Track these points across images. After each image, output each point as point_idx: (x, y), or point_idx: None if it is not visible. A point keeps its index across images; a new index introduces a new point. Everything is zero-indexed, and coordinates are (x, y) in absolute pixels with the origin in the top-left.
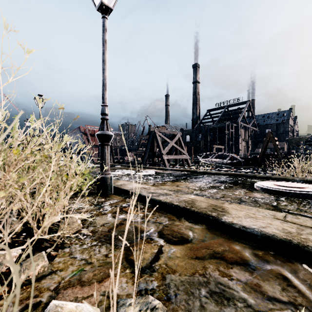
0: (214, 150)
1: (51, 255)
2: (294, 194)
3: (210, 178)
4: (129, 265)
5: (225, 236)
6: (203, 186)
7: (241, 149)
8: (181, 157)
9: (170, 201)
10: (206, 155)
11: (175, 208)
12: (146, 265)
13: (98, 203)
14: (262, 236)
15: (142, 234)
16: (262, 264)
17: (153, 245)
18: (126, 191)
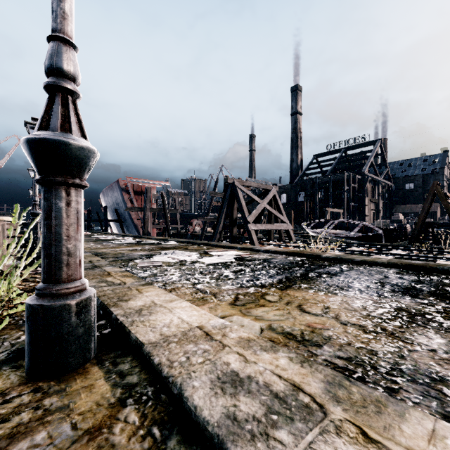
0: (328, 216)
1: None
2: None
3: (362, 275)
4: None
5: None
6: (374, 310)
7: (367, 214)
8: (279, 226)
9: None
10: (318, 224)
11: None
12: None
13: None
14: None
15: None
16: None
17: None
18: (139, 349)
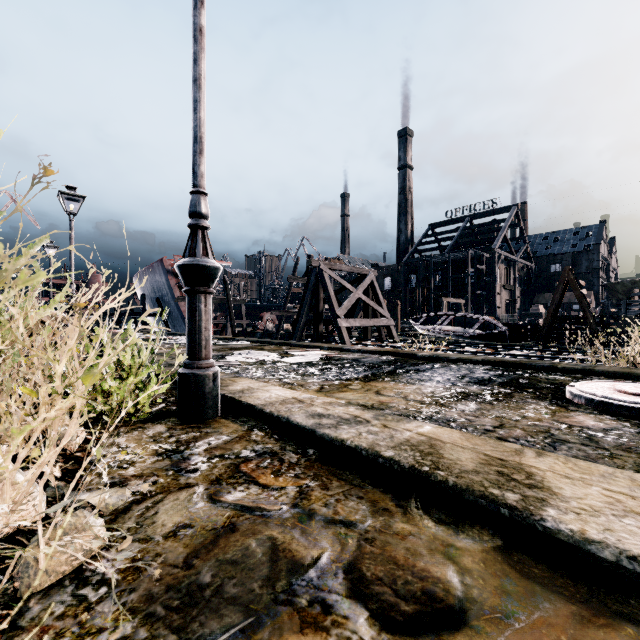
0: (445, 308)
1: None
2: None
3: (450, 371)
4: None
5: (575, 592)
6: (439, 393)
7: (499, 306)
8: (377, 322)
9: (371, 443)
10: (430, 319)
11: (386, 469)
12: None
13: (177, 446)
14: None
15: (294, 580)
16: None
17: None
18: (252, 409)
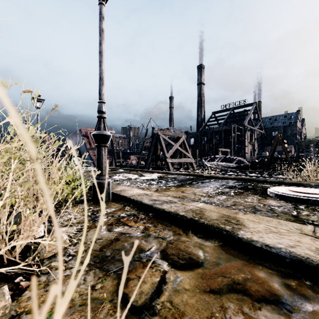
0: (220, 153)
1: (20, 287)
2: (314, 202)
3: (217, 182)
4: (121, 303)
5: (244, 257)
6: (210, 192)
7: (247, 152)
8: (186, 160)
9: (175, 210)
10: (212, 159)
11: (181, 219)
12: (144, 303)
13: (93, 212)
14: (291, 259)
15: (141, 254)
16: (300, 302)
17: (155, 271)
18: (125, 198)
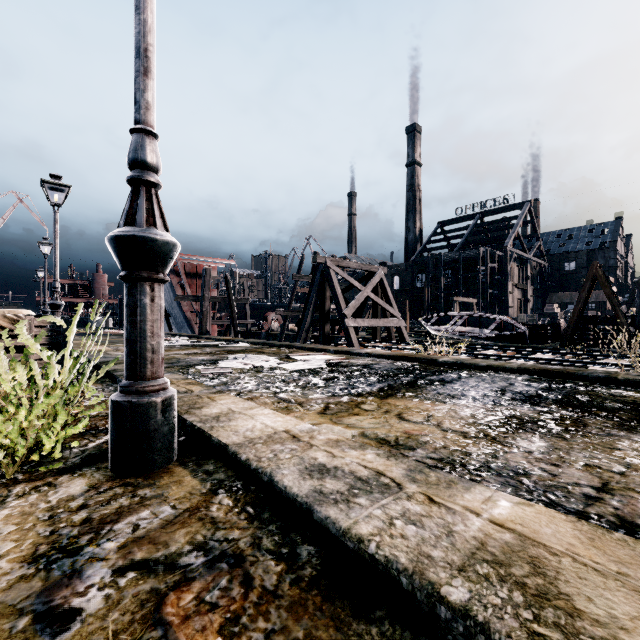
0: (456, 307)
1: None
2: None
3: (482, 382)
4: None
5: None
6: (483, 418)
7: (511, 305)
8: (387, 322)
9: (416, 554)
10: (442, 319)
11: (456, 636)
12: None
13: (79, 534)
14: None
15: None
16: None
17: None
18: (223, 450)
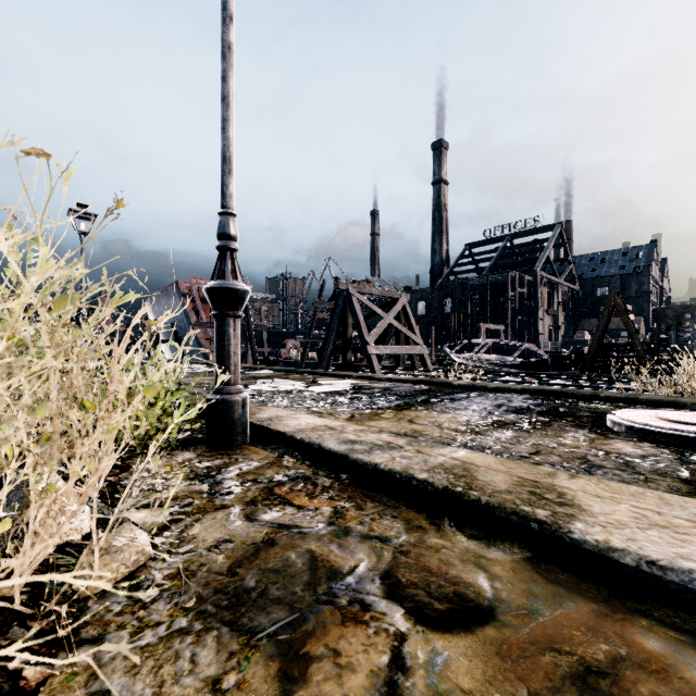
0: (483, 334)
1: (22, 684)
2: None
3: (486, 400)
4: None
5: (597, 594)
6: (475, 422)
7: (541, 332)
8: (410, 350)
9: (405, 467)
10: (466, 347)
11: (420, 491)
12: None
13: (209, 471)
14: None
15: (334, 585)
16: None
17: (374, 633)
18: (282, 436)
